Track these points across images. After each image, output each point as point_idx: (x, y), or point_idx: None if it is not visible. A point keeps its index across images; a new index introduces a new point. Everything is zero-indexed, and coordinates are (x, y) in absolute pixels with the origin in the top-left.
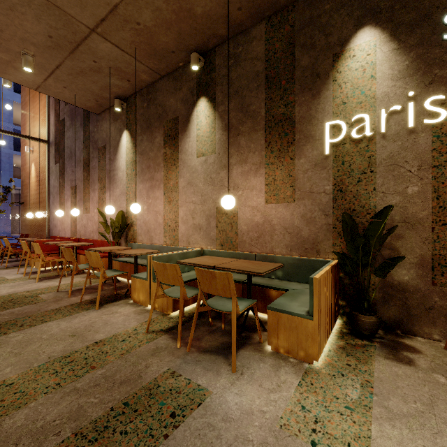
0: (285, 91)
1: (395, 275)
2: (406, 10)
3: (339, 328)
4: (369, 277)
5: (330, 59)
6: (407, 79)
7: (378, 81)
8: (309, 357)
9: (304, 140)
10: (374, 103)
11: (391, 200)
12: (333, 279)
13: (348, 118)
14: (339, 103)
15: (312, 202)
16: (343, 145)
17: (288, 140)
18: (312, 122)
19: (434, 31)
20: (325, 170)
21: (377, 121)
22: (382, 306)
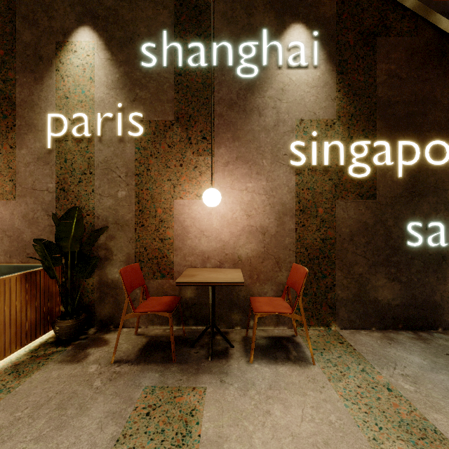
0: (3, 64)
1: (109, 274)
2: (118, 27)
3: (47, 339)
4: (78, 279)
5: (54, 46)
6: (118, 91)
7: (96, 85)
8: None
9: (26, 127)
10: (93, 106)
11: (106, 202)
12: (33, 286)
13: (70, 114)
14: (62, 96)
15: (35, 201)
16: (66, 142)
17: (7, 123)
18: (35, 109)
19: (136, 55)
20: (49, 166)
21: (95, 124)
22: (99, 306)
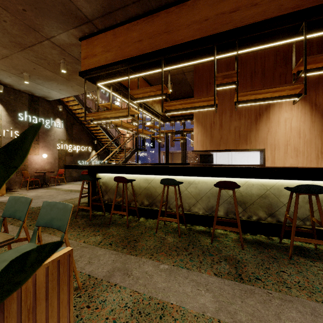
0: None
1: None
2: (10, 106)
3: None
4: None
5: None
6: (10, 124)
7: (2, 121)
8: (3, 194)
9: None
10: (1, 127)
11: None
12: None
13: None
14: None
15: None
16: None
17: None
18: None
19: (16, 115)
20: None
21: (2, 132)
22: None
